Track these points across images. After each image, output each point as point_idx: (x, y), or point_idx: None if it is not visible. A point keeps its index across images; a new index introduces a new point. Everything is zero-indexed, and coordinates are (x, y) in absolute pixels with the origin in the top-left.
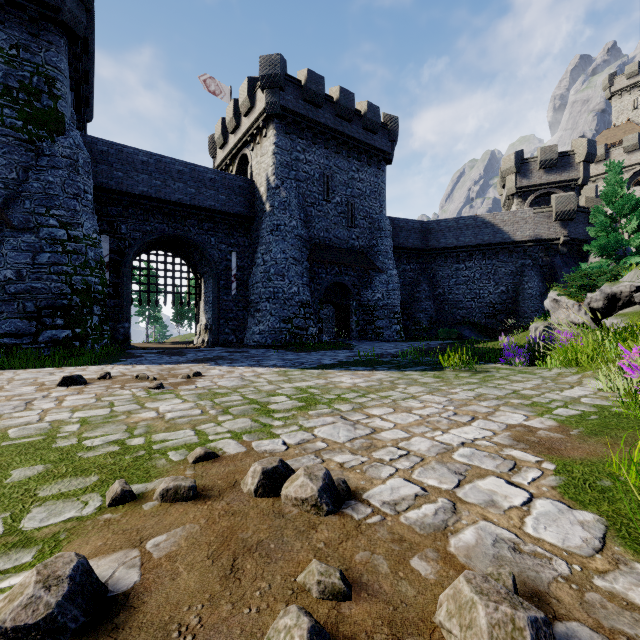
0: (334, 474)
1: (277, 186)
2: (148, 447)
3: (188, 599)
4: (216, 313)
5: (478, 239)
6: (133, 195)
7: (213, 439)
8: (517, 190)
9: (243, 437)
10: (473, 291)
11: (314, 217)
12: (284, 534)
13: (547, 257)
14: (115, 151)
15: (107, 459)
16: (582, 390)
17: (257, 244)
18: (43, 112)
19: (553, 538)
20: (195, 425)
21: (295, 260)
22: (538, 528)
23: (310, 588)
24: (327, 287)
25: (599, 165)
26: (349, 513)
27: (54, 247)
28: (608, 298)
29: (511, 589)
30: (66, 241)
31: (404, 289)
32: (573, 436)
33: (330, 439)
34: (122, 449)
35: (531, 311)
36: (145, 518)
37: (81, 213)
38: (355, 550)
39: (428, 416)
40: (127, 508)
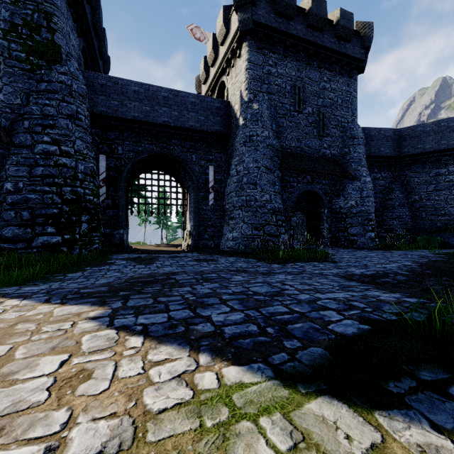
0: None
1: (249, 100)
2: None
3: None
4: (196, 221)
5: None
6: (126, 120)
7: None
8: None
9: None
10: None
11: (285, 128)
12: None
13: None
14: (112, 83)
15: None
16: None
17: (232, 158)
18: (42, 44)
19: None
20: None
21: (267, 169)
22: None
23: None
24: (298, 196)
25: None
26: None
27: (47, 161)
28: None
29: None
30: (58, 156)
31: (374, 197)
32: None
33: None
34: None
35: None
36: None
37: (73, 132)
38: None
39: None
40: None
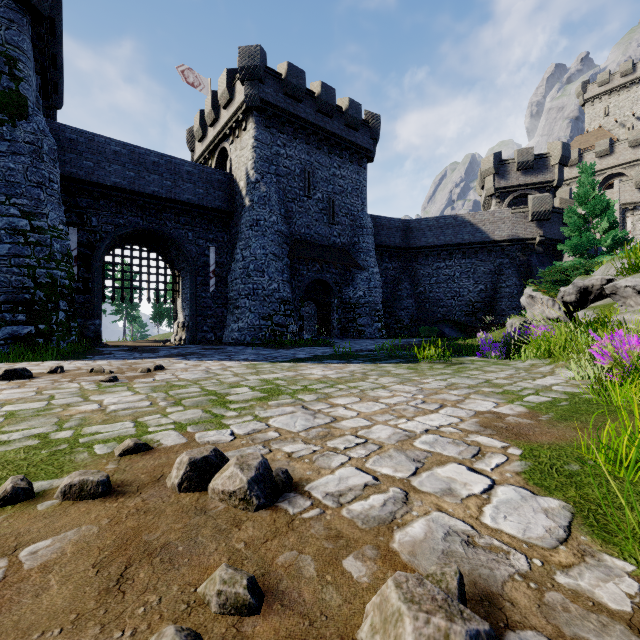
0: (279, 465)
1: (257, 180)
2: (73, 440)
3: (45, 622)
4: (194, 310)
5: (458, 238)
6: (104, 186)
7: (153, 431)
8: (495, 191)
9: (188, 428)
10: (453, 289)
11: (295, 213)
12: (200, 534)
13: (524, 256)
14: (85, 139)
15: (18, 454)
16: (554, 379)
17: (236, 240)
18: (3, 94)
19: (513, 528)
20: (138, 417)
21: (275, 256)
22: (497, 518)
23: (209, 601)
24: (308, 284)
25: (573, 169)
26: (284, 507)
27: (15, 238)
28: (580, 291)
29: (455, 593)
30: (29, 232)
31: (386, 287)
32: (542, 421)
33: (284, 429)
34: (42, 443)
35: (509, 309)
36: (34, 520)
37: (46, 203)
38: (280, 550)
39: (395, 404)
40: (17, 509)
